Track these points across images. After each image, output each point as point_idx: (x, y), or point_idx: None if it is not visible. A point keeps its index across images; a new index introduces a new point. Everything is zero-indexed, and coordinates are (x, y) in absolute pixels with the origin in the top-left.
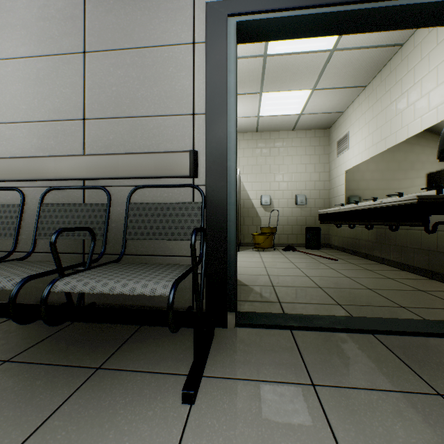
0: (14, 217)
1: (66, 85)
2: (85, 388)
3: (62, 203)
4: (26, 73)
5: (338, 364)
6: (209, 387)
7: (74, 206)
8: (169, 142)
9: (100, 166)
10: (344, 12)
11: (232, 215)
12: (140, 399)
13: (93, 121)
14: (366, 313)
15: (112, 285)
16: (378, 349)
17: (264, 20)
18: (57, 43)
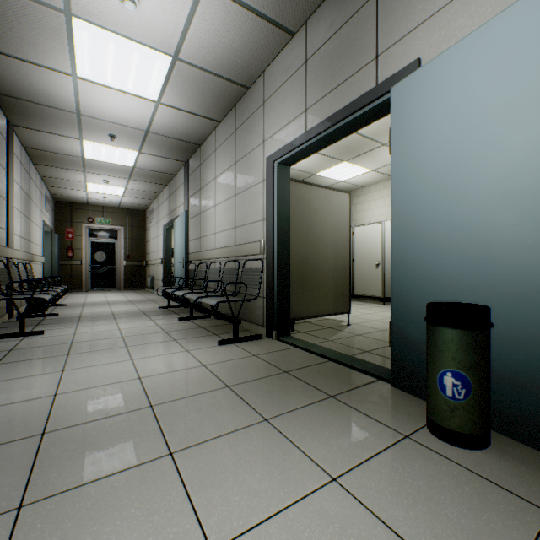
0: (218, 274)
1: (231, 212)
2: (207, 336)
3: (228, 268)
4: (223, 209)
5: (278, 357)
6: (229, 345)
7: (230, 270)
8: (257, 236)
9: (237, 250)
10: (319, 139)
11: (275, 275)
12: (212, 341)
13: (237, 228)
14: (365, 358)
15: (208, 301)
16: (311, 362)
17: (287, 158)
18: (229, 193)
